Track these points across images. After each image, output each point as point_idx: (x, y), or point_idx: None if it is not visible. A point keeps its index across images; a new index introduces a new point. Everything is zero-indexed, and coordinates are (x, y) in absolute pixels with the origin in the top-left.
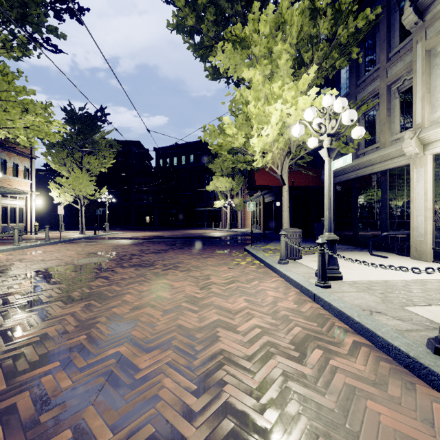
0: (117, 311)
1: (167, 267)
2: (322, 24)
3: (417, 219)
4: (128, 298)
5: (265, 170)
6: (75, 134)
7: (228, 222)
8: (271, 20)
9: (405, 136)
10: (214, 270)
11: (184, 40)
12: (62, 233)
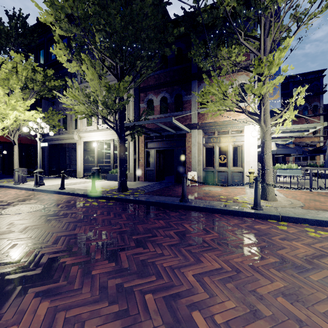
0: None
1: None
2: (39, 76)
3: (79, 164)
4: None
5: None
6: None
7: None
8: (10, 69)
9: (74, 133)
10: None
11: None
12: None
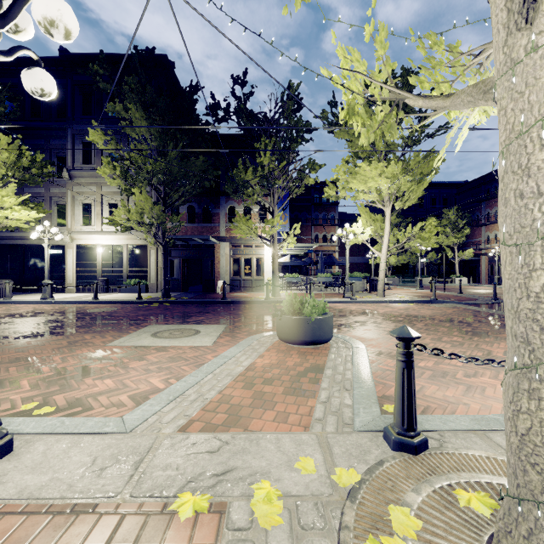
0: None
1: None
2: (25, 161)
3: (69, 273)
4: None
5: None
6: None
7: None
8: (4, 158)
9: (65, 233)
10: None
11: None
12: None
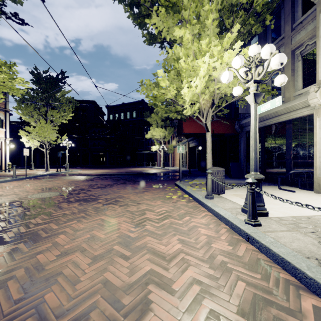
0: (41, 259)
1: (108, 201)
2: None
3: (320, 160)
4: (61, 239)
5: (191, 120)
6: (40, 92)
7: (162, 162)
8: None
9: (311, 90)
10: (150, 204)
11: (125, 10)
12: (31, 170)
